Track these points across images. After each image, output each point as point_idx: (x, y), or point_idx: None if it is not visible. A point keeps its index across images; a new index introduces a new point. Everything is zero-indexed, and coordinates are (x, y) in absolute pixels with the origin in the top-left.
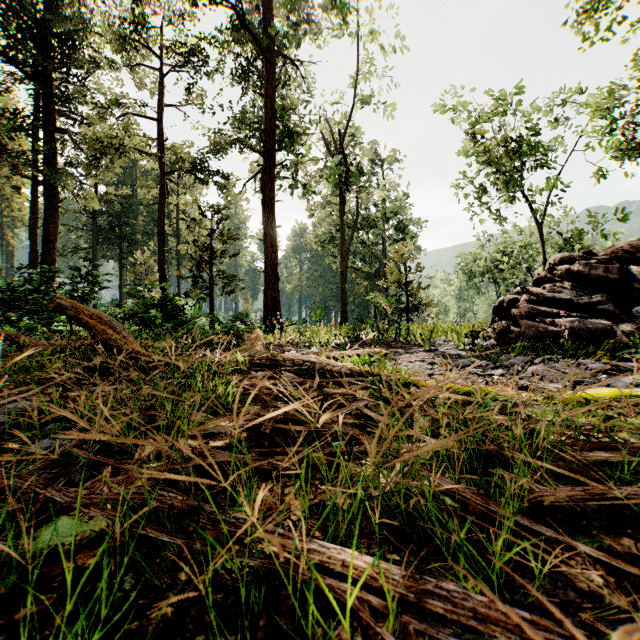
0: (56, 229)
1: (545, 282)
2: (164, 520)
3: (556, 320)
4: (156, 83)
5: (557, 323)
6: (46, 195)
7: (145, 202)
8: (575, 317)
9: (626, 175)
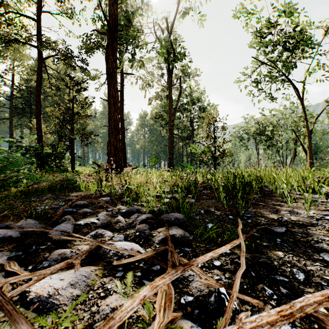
0: None
1: None
2: None
3: None
4: None
5: None
6: None
7: (50, 94)
8: None
9: None
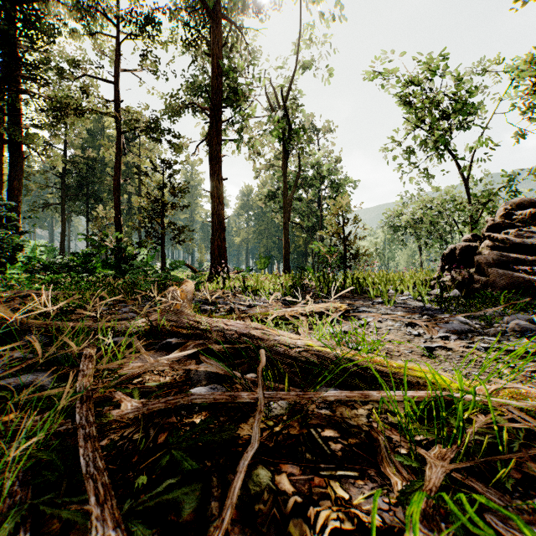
0: (21, 184)
1: (501, 228)
2: None
3: (535, 268)
4: (113, 50)
5: None
6: (11, 152)
7: (111, 165)
8: None
9: None
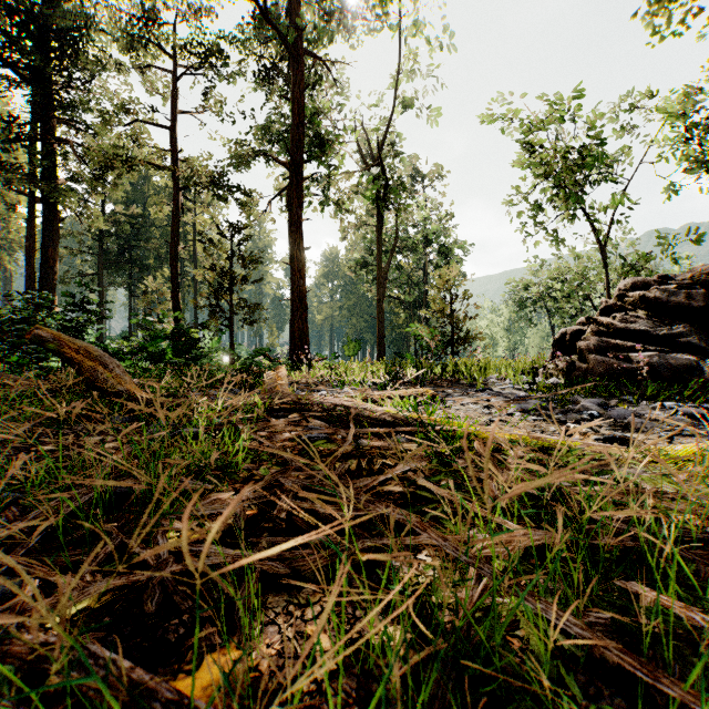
0: (56, 252)
1: (614, 311)
2: (94, 700)
3: (631, 355)
4: (169, 87)
5: (632, 358)
6: (45, 214)
7: (158, 223)
8: (653, 351)
9: (699, 191)
